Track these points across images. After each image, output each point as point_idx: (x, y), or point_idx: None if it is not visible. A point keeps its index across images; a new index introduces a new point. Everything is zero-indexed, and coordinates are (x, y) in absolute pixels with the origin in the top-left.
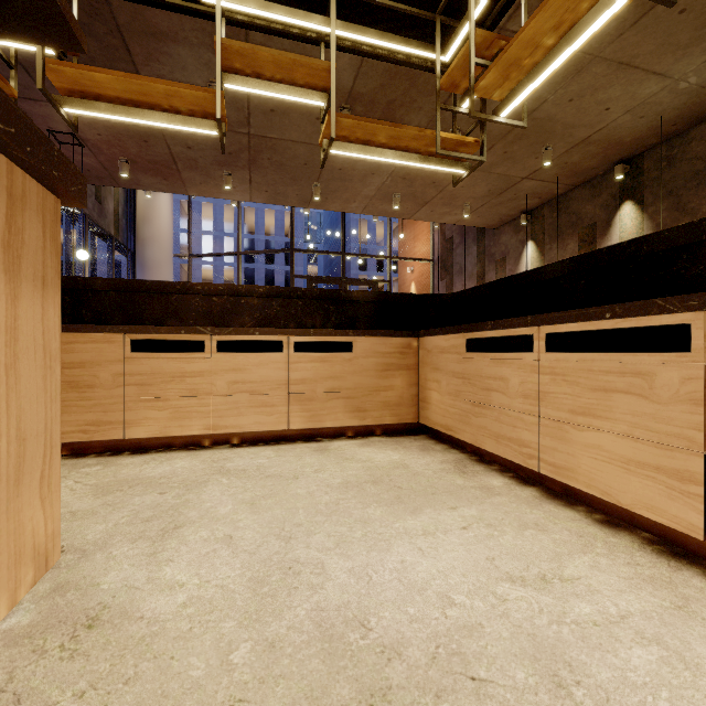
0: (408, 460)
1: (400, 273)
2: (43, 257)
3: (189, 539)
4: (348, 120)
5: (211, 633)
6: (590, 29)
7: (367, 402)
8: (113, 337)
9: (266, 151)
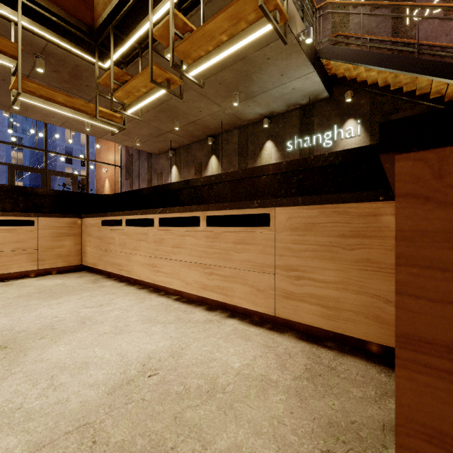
0: (67, 282)
1: (98, 171)
2: None
3: None
4: (32, 84)
5: None
6: (156, 95)
7: (45, 255)
8: None
9: None
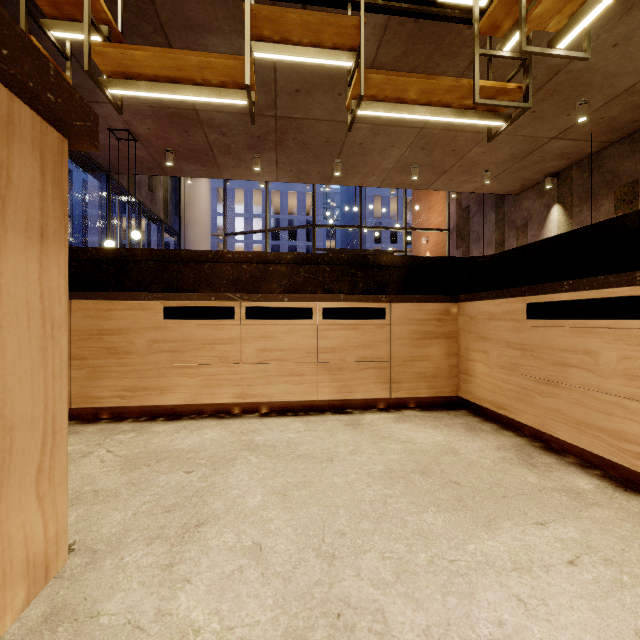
0: (456, 443)
1: (415, 243)
2: (41, 204)
3: (211, 546)
4: (377, 76)
5: None
6: None
7: (401, 372)
8: (147, 304)
9: (291, 132)
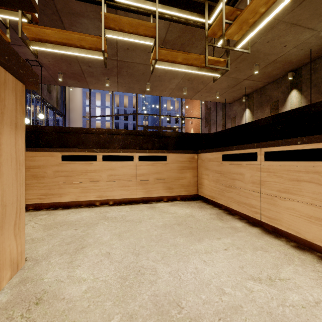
0: (194, 213)
1: (186, 124)
2: (15, 114)
3: (88, 254)
4: (164, 51)
5: (99, 309)
6: (284, 2)
7: (173, 184)
8: (53, 153)
9: (125, 68)
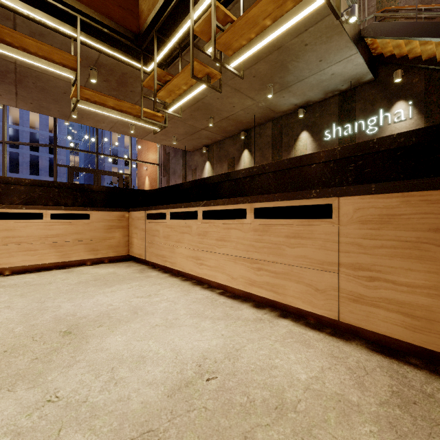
0: (117, 271)
1: (139, 169)
2: None
3: None
4: (88, 91)
5: (3, 328)
6: (196, 91)
7: (99, 245)
8: None
9: (31, 78)
